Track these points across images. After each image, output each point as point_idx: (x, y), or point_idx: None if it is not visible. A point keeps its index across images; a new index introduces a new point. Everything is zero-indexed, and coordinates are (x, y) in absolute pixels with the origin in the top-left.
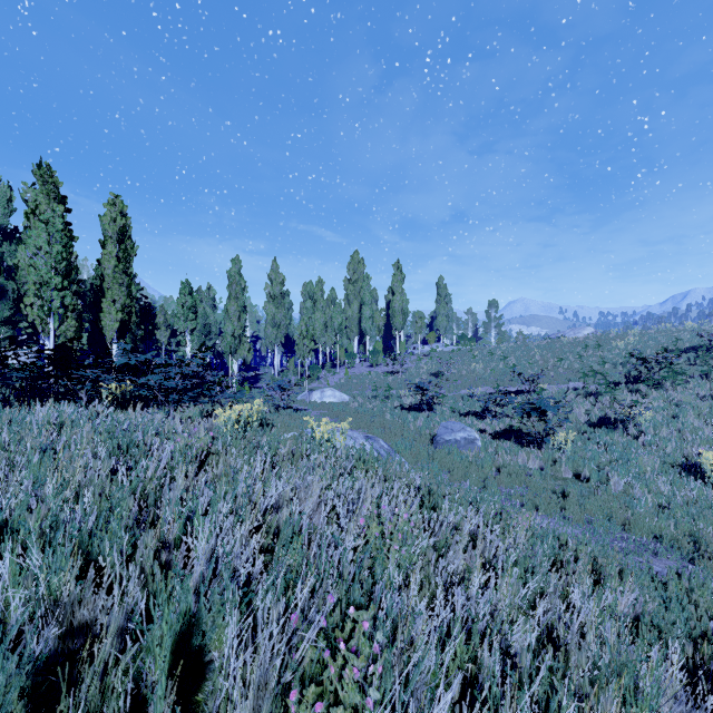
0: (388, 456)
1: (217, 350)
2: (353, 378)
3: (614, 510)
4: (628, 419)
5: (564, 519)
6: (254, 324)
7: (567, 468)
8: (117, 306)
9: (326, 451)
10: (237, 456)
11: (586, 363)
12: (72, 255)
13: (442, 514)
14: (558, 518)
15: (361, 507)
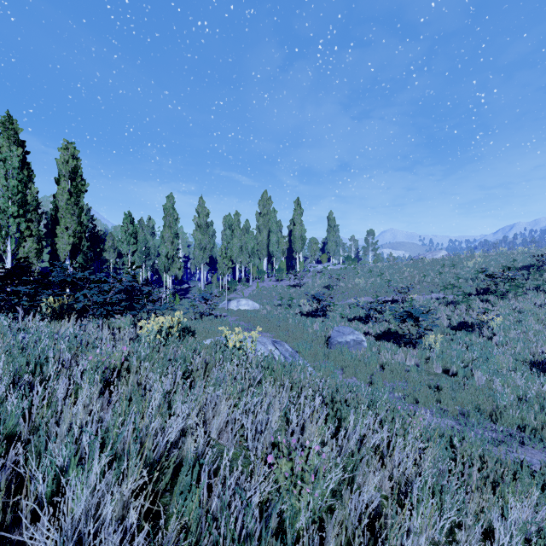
0: (292, 360)
1: (155, 268)
2: (263, 290)
3: (481, 403)
4: (484, 324)
5: (441, 412)
6: (185, 248)
7: (438, 365)
8: (69, 232)
9: (238, 358)
10: (151, 369)
11: (444, 278)
12: (34, 191)
13: (349, 428)
14: (436, 410)
15: (269, 425)
